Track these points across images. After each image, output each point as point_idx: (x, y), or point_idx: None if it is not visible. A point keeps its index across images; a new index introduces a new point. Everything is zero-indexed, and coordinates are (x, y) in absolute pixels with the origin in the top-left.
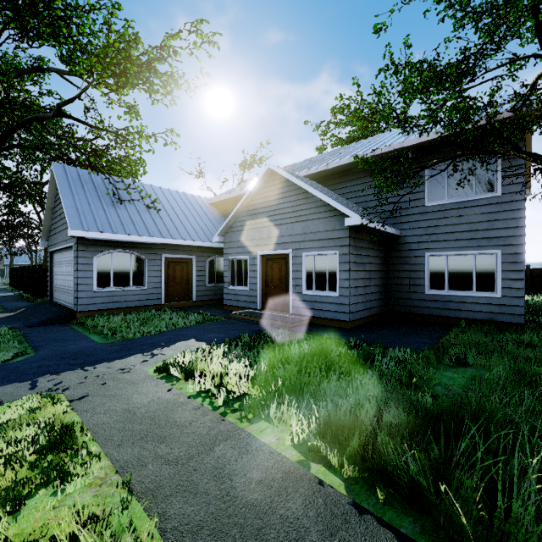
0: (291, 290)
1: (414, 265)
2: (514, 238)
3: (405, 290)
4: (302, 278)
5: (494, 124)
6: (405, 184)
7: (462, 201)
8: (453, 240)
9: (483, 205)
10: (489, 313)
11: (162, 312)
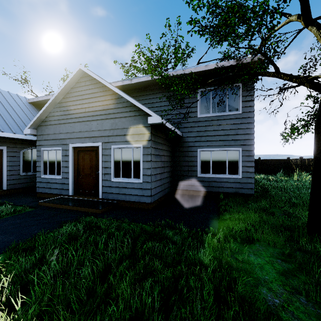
0: (101, 178)
1: (191, 157)
2: (249, 140)
3: (185, 175)
4: (111, 167)
5: (239, 66)
6: (185, 100)
7: (220, 115)
8: (215, 141)
9: (232, 118)
10: (235, 188)
11: None
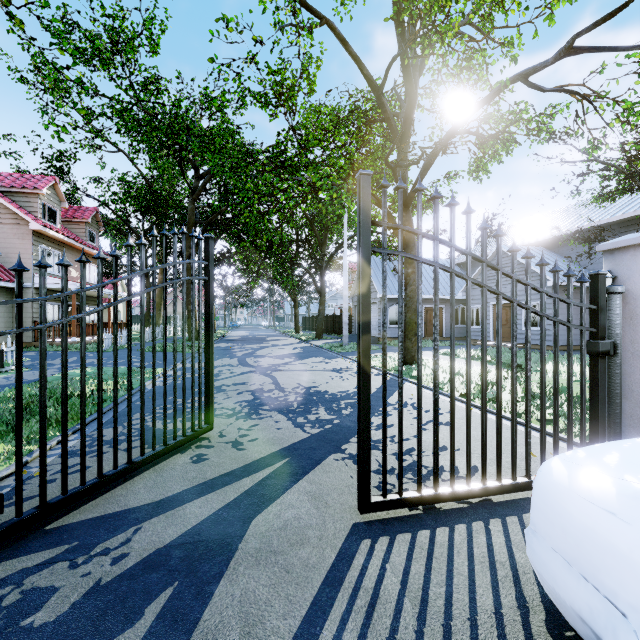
0: None
1: None
2: None
3: None
4: (521, 319)
5: None
6: None
7: None
8: None
9: None
10: None
11: (426, 340)
